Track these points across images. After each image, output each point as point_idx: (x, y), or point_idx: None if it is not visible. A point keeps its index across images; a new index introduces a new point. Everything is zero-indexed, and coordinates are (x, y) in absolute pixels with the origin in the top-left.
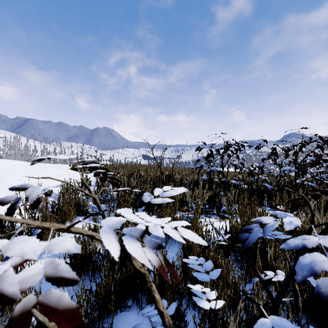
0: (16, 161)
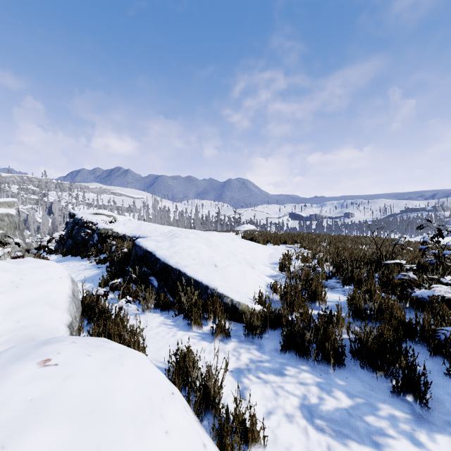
0: (221, 235)
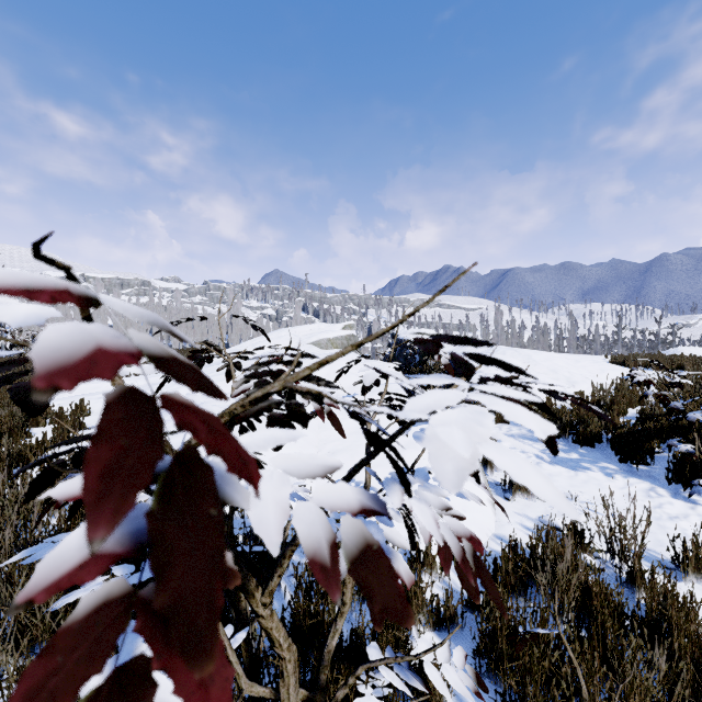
0: (553, 353)
